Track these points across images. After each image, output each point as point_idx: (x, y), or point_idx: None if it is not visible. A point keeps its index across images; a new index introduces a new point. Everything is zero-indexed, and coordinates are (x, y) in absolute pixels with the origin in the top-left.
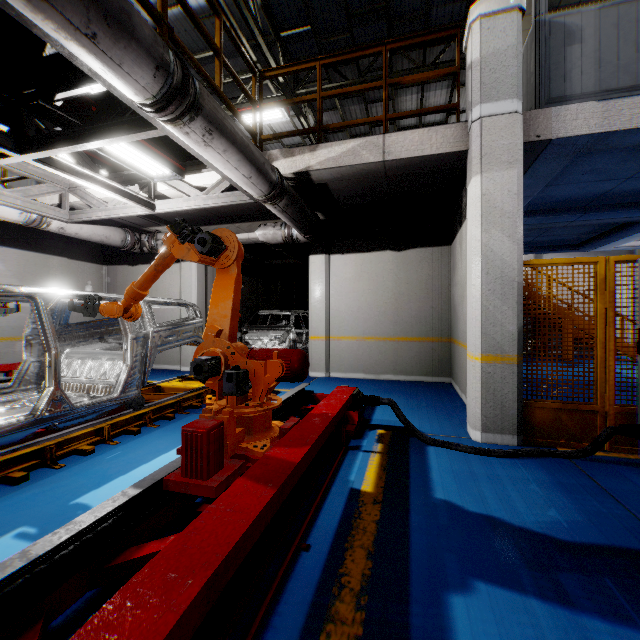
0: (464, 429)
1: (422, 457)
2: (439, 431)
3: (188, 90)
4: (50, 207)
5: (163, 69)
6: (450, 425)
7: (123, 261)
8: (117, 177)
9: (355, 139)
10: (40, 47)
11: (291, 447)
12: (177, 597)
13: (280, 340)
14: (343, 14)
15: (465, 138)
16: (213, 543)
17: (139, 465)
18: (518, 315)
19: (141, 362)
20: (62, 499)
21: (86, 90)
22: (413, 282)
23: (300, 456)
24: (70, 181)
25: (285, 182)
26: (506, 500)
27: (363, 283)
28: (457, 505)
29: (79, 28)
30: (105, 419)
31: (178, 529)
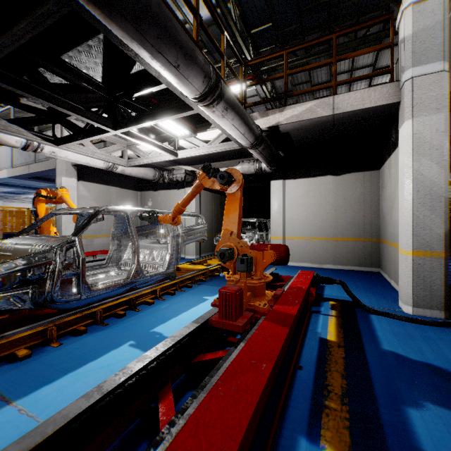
0: (396, 305)
1: (367, 321)
2: (377, 305)
3: (218, 86)
4: (118, 158)
5: (207, 77)
6: (385, 301)
7: (149, 188)
8: (158, 138)
9: (312, 101)
10: (129, 69)
11: (287, 305)
12: (261, 371)
13: (250, 239)
14: (295, 11)
15: (398, 93)
16: (267, 349)
17: (181, 312)
18: (444, 221)
19: (176, 251)
20: (147, 327)
21: (151, 90)
22: (348, 198)
23: (295, 310)
24: (128, 142)
25: (263, 134)
26: (439, 354)
27: (310, 199)
28: (401, 353)
29: (172, 63)
30: (157, 285)
31: (217, 349)
